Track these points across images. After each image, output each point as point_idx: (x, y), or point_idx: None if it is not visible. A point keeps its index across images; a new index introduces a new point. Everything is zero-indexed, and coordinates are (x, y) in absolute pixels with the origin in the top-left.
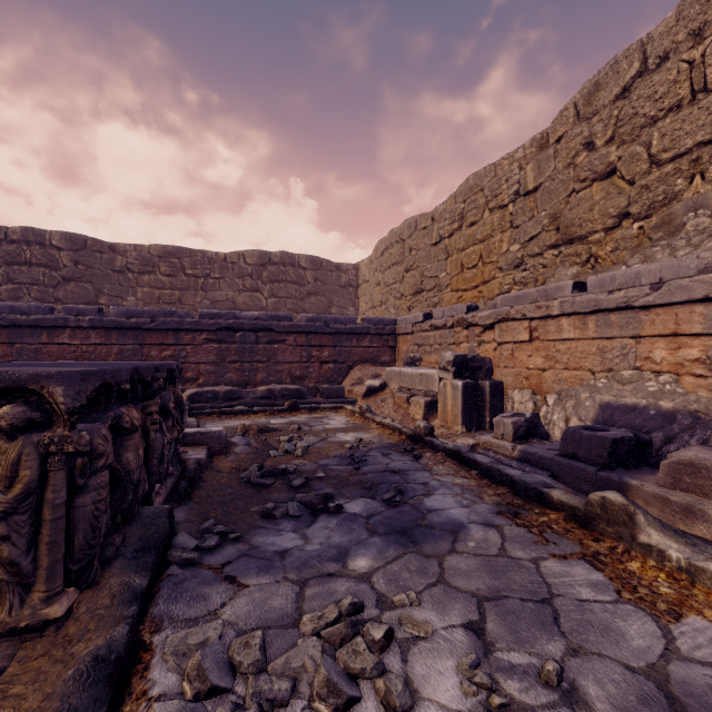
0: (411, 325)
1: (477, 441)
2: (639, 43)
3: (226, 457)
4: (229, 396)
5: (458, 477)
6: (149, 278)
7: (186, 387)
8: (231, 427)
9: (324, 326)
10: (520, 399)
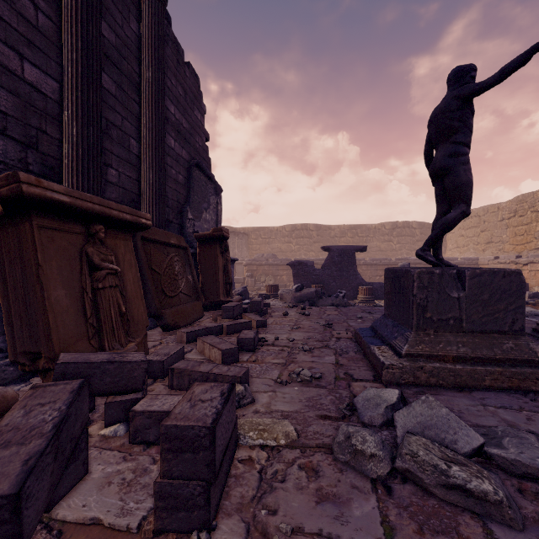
0: (487, 261)
1: None
2: None
3: None
4: None
5: None
6: (344, 239)
7: None
8: None
9: None
10: (537, 290)
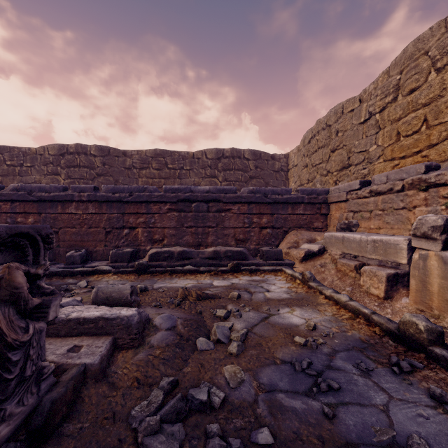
0: (345, 193)
1: None
2: None
3: (135, 353)
4: (182, 256)
5: None
6: (146, 172)
7: (154, 247)
8: (175, 289)
9: (263, 197)
10: None
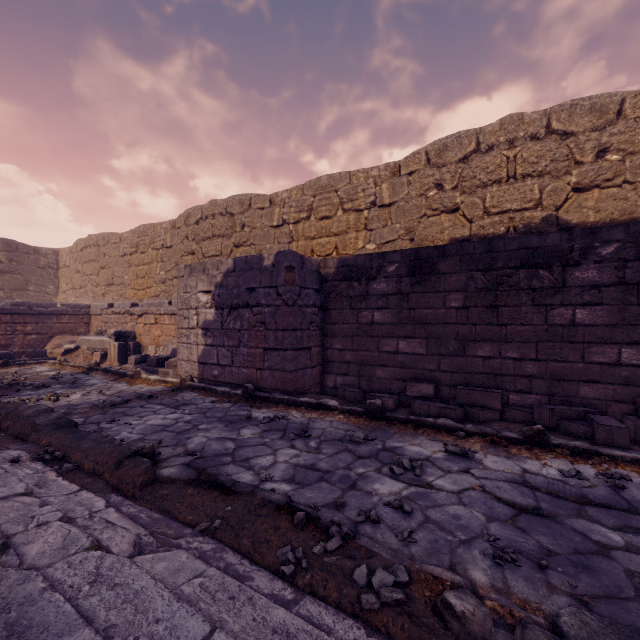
0: (100, 310)
1: (122, 367)
2: (201, 207)
3: None
4: None
5: (103, 376)
6: None
7: None
8: None
9: (28, 309)
10: (151, 350)
